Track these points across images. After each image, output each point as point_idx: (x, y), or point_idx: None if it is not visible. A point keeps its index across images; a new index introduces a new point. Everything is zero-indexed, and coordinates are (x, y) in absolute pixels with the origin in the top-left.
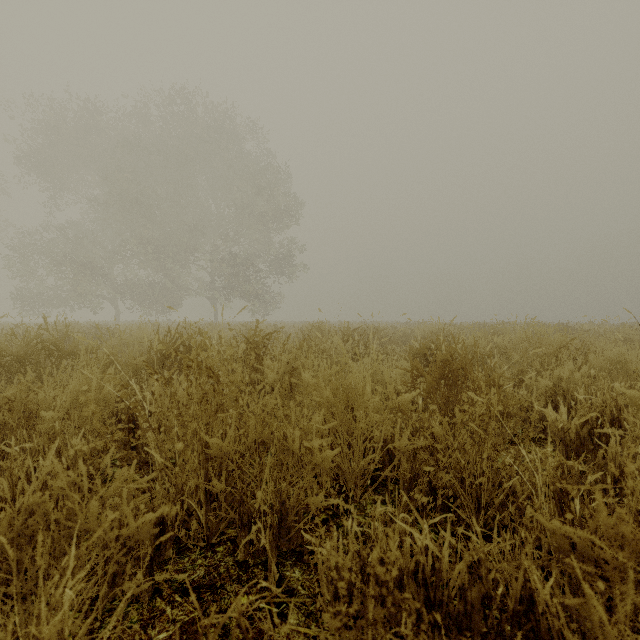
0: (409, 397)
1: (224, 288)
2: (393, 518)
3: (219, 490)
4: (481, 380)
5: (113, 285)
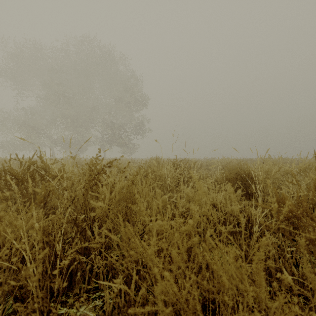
0: None
1: (108, 141)
2: None
3: None
4: None
5: (51, 139)
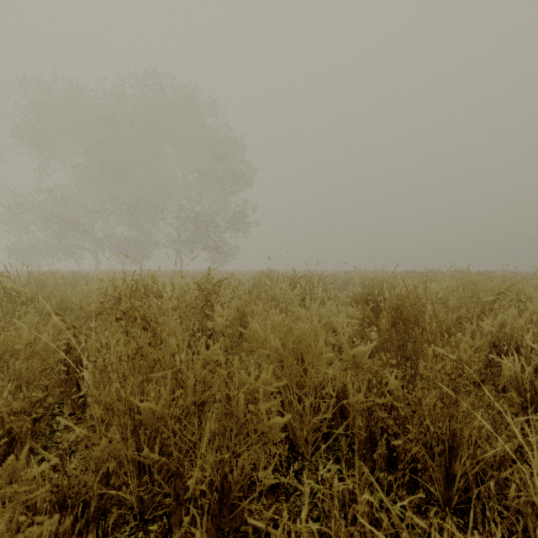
0: (365, 350)
1: (188, 242)
2: (361, 520)
3: (152, 461)
4: (437, 329)
5: (94, 239)
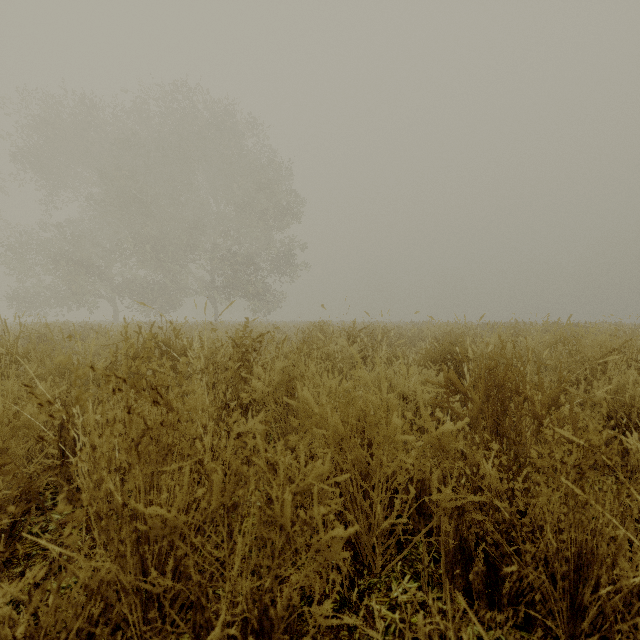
0: (454, 429)
1: (224, 287)
2: None
3: (162, 589)
4: (546, 400)
5: (112, 284)
